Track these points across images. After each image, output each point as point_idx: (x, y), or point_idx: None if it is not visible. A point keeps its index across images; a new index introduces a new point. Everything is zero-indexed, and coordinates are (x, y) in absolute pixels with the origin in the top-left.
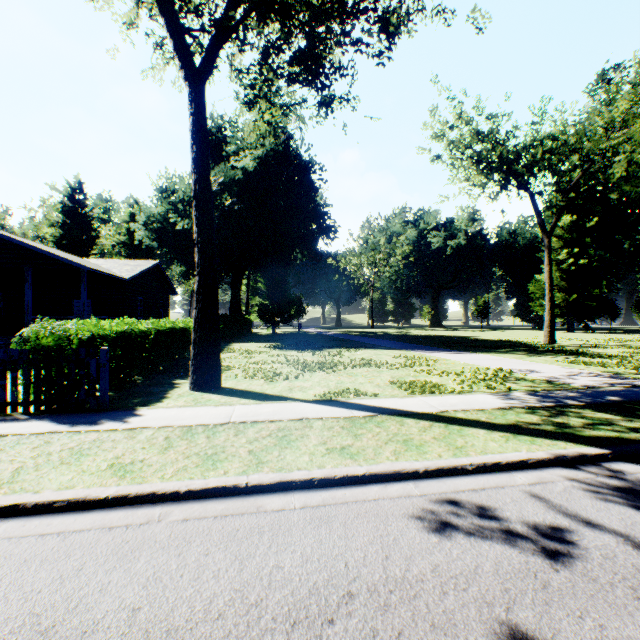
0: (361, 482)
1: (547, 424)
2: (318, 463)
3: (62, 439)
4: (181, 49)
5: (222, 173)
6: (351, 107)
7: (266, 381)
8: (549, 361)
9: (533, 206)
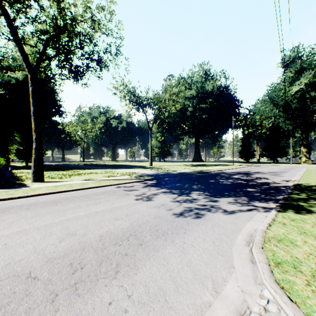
0: (104, 186)
1: (137, 178)
2: (95, 185)
3: (20, 190)
4: (27, 61)
5: (0, 77)
6: (88, 86)
7: (59, 179)
8: (147, 170)
9: (146, 119)
